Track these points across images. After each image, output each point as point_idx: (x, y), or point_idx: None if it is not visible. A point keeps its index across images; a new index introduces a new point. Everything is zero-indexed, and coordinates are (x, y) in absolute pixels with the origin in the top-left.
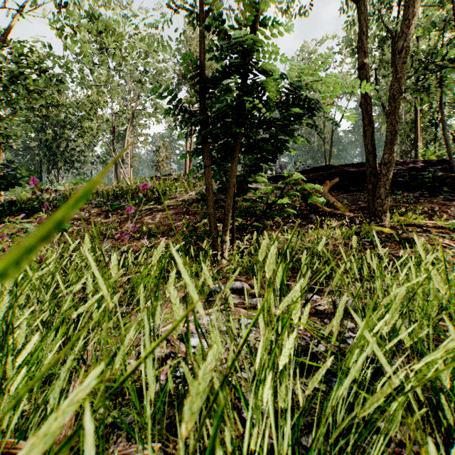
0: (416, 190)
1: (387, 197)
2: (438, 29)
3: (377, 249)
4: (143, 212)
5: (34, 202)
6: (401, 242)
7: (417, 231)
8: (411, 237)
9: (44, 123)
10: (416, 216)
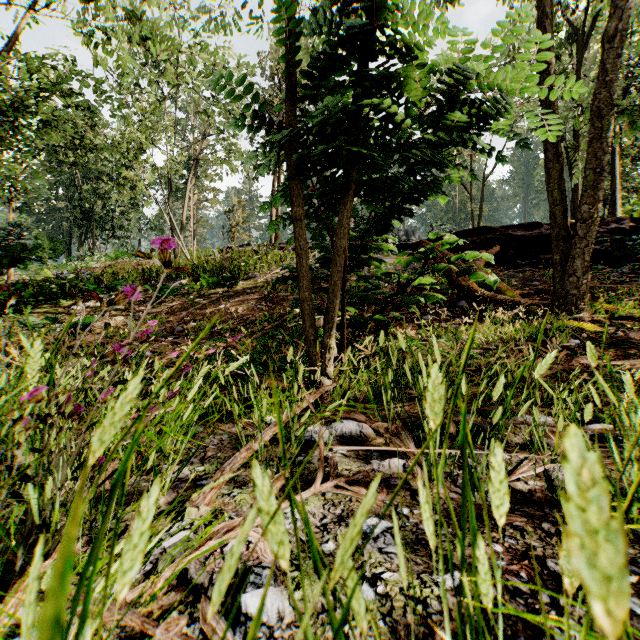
0: (621, 263)
1: (587, 274)
2: None
3: (581, 359)
4: (206, 299)
5: (51, 284)
6: (615, 345)
7: None
8: (634, 339)
9: (74, 175)
10: (634, 303)
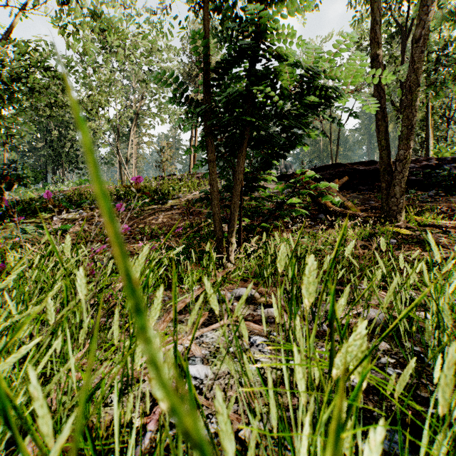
0: (429, 188)
1: (403, 196)
2: (453, 20)
3: (395, 252)
4: (146, 213)
5: (36, 202)
6: (419, 243)
7: (436, 232)
8: None
9: (49, 124)
10: (434, 216)
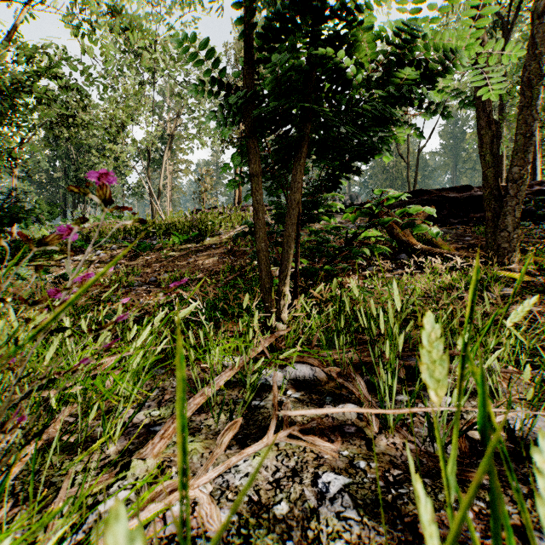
0: (544, 221)
1: (517, 229)
2: None
3: (515, 306)
4: (177, 253)
5: None
6: None
7: None
8: None
9: (69, 149)
10: None
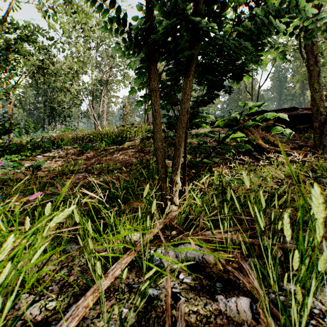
0: None
1: None
2: None
3: None
4: (107, 152)
5: (26, 144)
6: None
7: None
8: None
9: (46, 90)
10: None
